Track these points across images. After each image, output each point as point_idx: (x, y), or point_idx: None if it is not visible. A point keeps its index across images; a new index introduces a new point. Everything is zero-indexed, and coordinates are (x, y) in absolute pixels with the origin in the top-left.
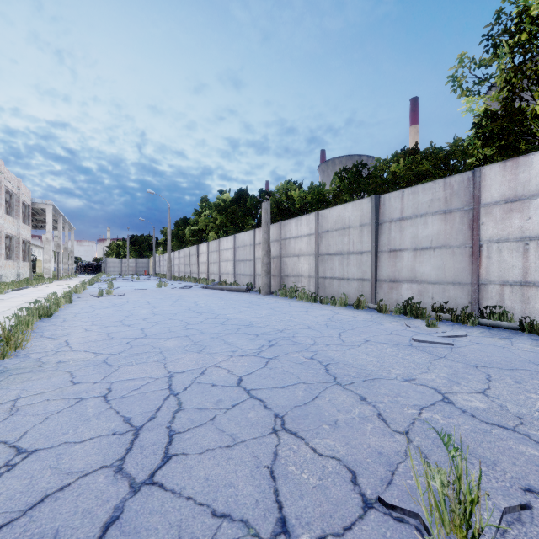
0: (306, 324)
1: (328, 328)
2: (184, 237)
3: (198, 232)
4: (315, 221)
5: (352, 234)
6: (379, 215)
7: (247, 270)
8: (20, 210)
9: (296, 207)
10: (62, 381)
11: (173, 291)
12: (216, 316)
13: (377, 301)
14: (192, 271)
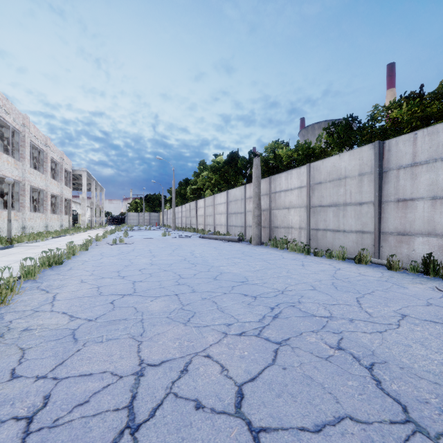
0: (308, 283)
1: (339, 291)
2: (185, 195)
3: (197, 190)
4: (306, 174)
5: (349, 184)
6: (383, 162)
7: (238, 222)
8: (63, 175)
9: (283, 164)
10: (2, 369)
11: (174, 240)
12: (209, 268)
13: (387, 257)
14: (192, 223)
